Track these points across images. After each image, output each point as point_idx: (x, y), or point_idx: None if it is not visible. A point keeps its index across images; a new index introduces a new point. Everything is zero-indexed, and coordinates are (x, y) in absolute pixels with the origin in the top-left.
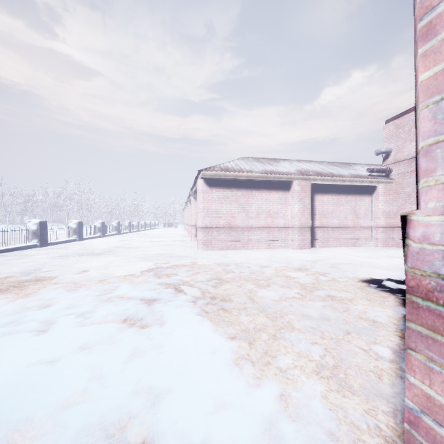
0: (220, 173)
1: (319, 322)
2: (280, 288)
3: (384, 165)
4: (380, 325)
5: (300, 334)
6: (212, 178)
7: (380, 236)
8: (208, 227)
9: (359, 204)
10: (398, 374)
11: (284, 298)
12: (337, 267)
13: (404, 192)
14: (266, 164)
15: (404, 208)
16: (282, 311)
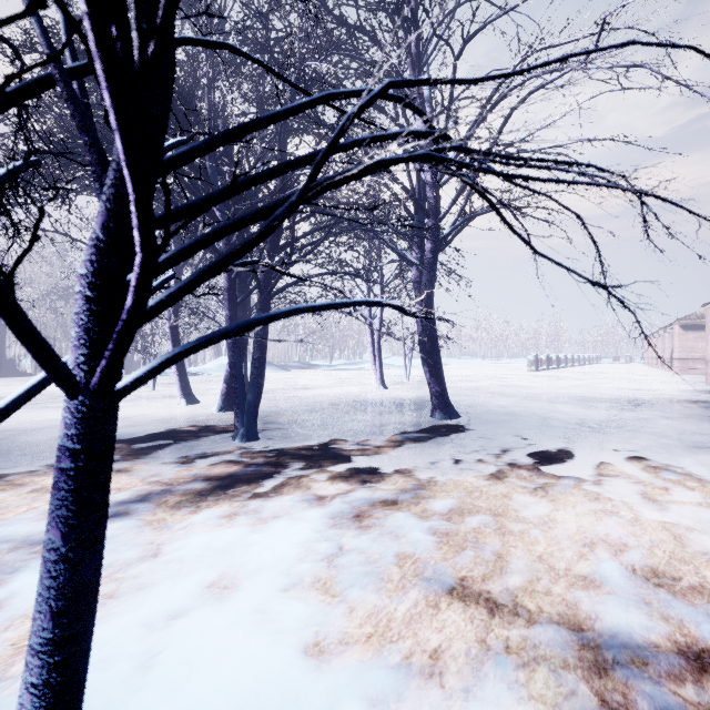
0: (695, 321)
1: None
2: None
3: None
4: None
5: None
6: (687, 324)
7: None
8: (683, 358)
9: None
10: None
11: None
12: None
13: None
14: None
15: None
16: None
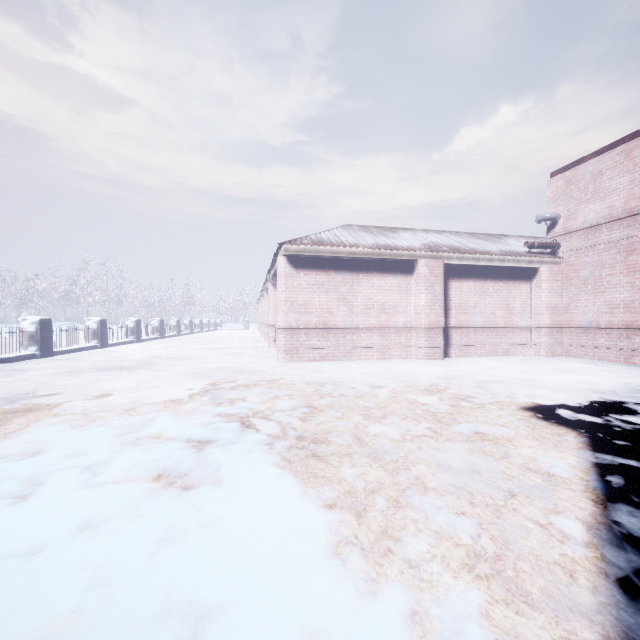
0: (310, 248)
1: (465, 477)
2: (402, 420)
3: (549, 237)
4: (560, 481)
5: (437, 499)
6: (299, 255)
7: (543, 341)
8: (293, 327)
9: (513, 294)
10: (600, 568)
11: (408, 437)
12: (484, 387)
13: (577, 277)
14: (379, 235)
15: (577, 300)
16: (407, 458)
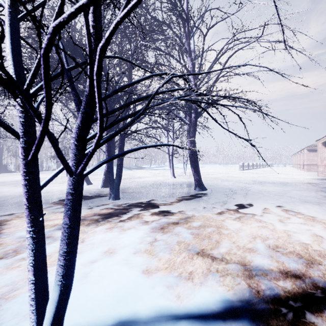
0: (313, 147)
1: None
2: None
3: None
4: None
5: None
6: (310, 149)
7: None
8: (308, 164)
9: None
10: None
11: None
12: None
13: None
14: None
15: None
16: None
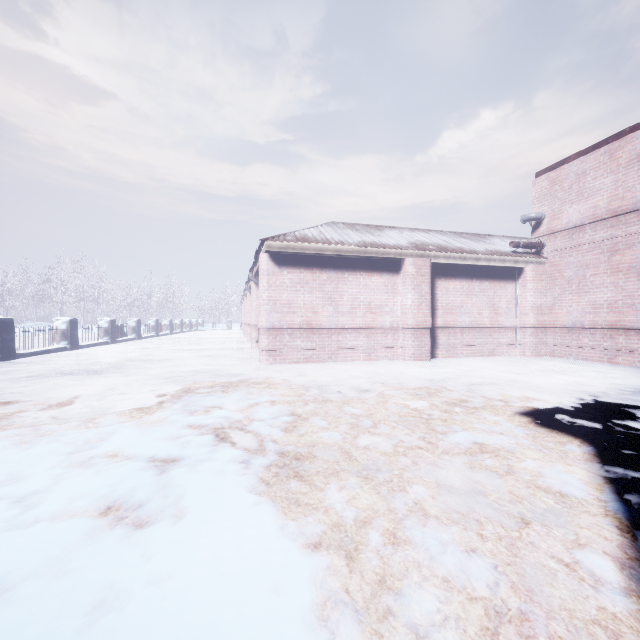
0: (294, 245)
1: (469, 500)
2: (393, 430)
3: (534, 237)
4: (575, 503)
5: (441, 531)
6: (282, 252)
7: (529, 341)
8: (276, 328)
9: (499, 294)
10: None
11: (401, 450)
12: (475, 390)
13: (562, 277)
14: (365, 232)
15: (562, 300)
16: (402, 477)
